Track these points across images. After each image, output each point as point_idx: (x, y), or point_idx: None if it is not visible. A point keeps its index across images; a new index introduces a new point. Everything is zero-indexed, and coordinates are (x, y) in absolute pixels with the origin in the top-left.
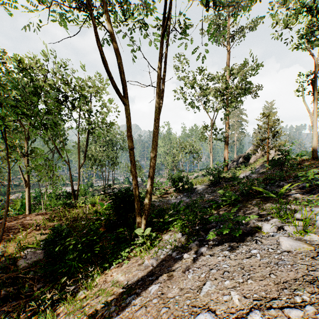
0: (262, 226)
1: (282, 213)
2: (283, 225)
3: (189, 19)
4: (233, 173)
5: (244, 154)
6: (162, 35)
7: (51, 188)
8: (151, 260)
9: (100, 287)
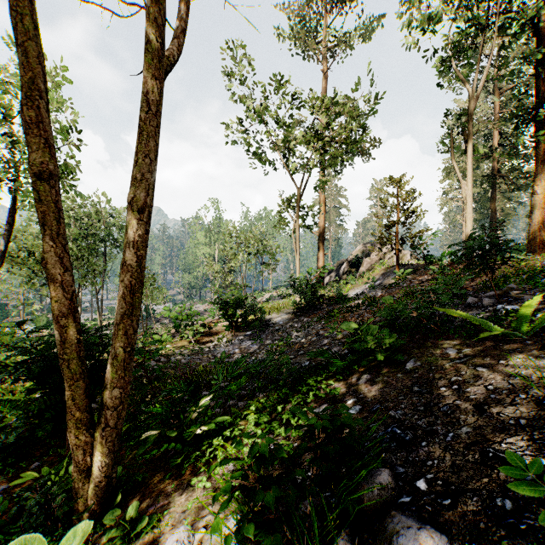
0: None
1: None
2: None
3: None
4: (338, 288)
5: (351, 258)
6: None
7: None
8: None
9: None
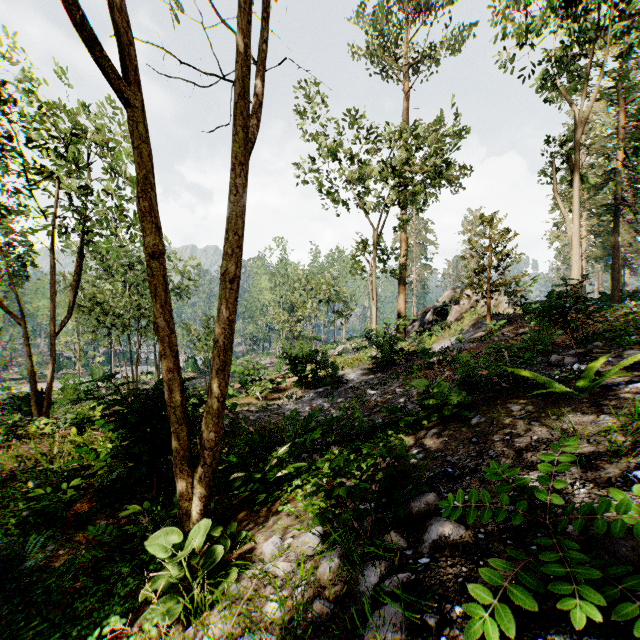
0: None
1: None
2: None
3: None
4: (420, 341)
5: (437, 305)
6: None
7: None
8: None
9: None
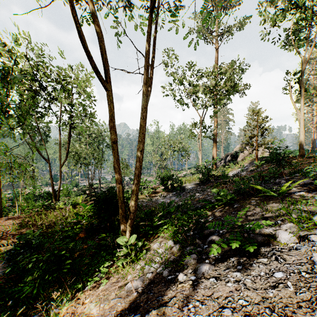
0: (277, 234)
1: (295, 215)
2: (307, 233)
3: (180, 2)
4: (222, 171)
5: (232, 152)
6: (150, 10)
7: (29, 189)
8: (136, 282)
9: None
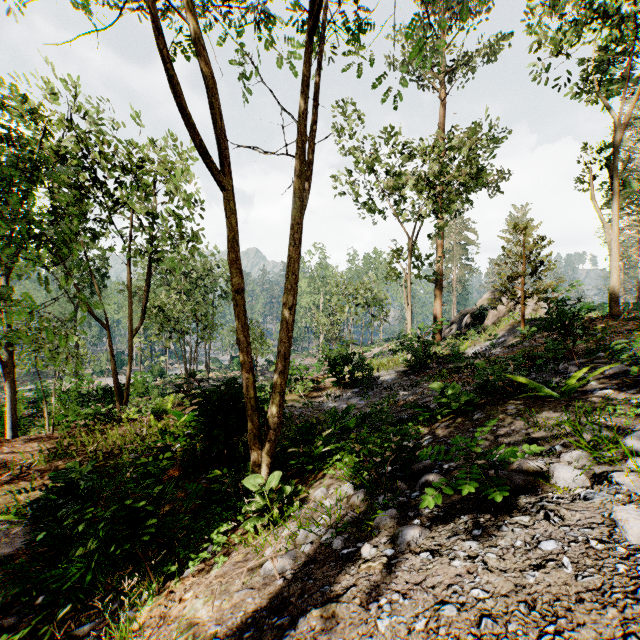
0: (551, 470)
1: (589, 435)
2: (607, 469)
3: (367, 12)
4: (453, 346)
5: (474, 309)
6: (309, 33)
7: (69, 381)
8: (281, 561)
9: (148, 638)
